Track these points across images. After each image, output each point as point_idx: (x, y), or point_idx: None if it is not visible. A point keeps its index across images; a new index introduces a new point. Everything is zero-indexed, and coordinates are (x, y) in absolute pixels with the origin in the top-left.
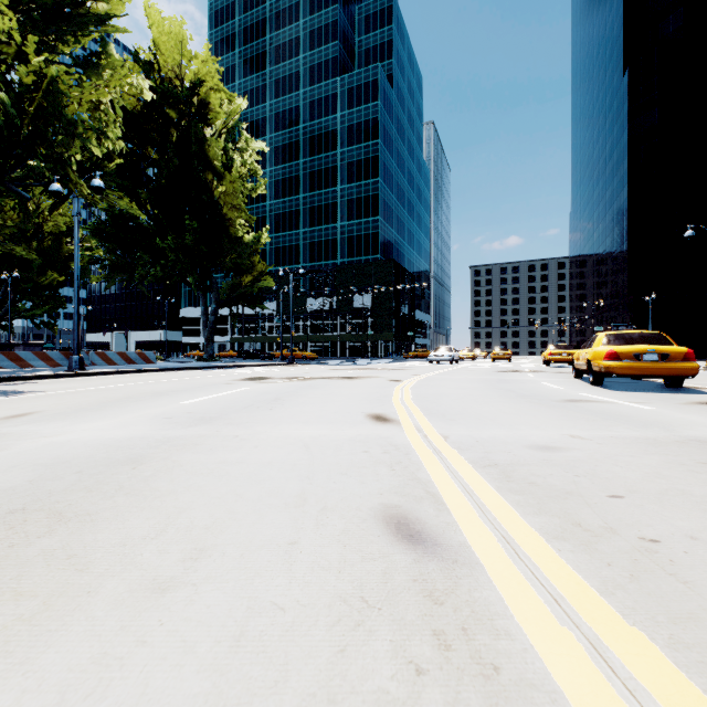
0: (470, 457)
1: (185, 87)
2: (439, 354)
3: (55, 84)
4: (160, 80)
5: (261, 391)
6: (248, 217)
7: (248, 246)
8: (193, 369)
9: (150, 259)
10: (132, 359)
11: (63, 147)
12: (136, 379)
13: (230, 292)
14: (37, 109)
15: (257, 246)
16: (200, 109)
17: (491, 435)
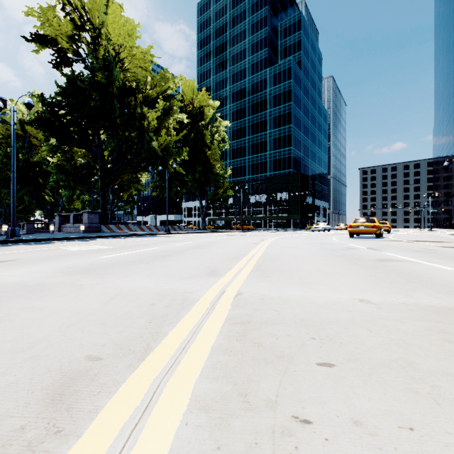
0: (271, 242)
1: (194, 106)
2: (316, 226)
3: (168, 141)
4: (184, 105)
5: (233, 237)
6: (222, 164)
7: (221, 175)
8: (202, 233)
9: (178, 184)
10: (175, 229)
11: (167, 158)
12: (190, 235)
13: (213, 197)
14: (161, 147)
15: (225, 175)
16: (200, 114)
17: (280, 241)
